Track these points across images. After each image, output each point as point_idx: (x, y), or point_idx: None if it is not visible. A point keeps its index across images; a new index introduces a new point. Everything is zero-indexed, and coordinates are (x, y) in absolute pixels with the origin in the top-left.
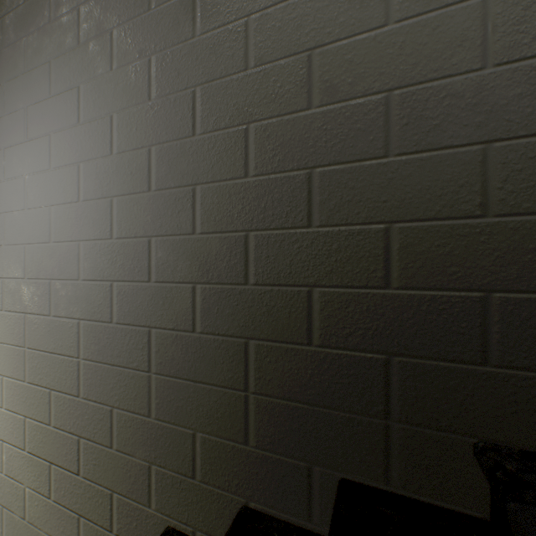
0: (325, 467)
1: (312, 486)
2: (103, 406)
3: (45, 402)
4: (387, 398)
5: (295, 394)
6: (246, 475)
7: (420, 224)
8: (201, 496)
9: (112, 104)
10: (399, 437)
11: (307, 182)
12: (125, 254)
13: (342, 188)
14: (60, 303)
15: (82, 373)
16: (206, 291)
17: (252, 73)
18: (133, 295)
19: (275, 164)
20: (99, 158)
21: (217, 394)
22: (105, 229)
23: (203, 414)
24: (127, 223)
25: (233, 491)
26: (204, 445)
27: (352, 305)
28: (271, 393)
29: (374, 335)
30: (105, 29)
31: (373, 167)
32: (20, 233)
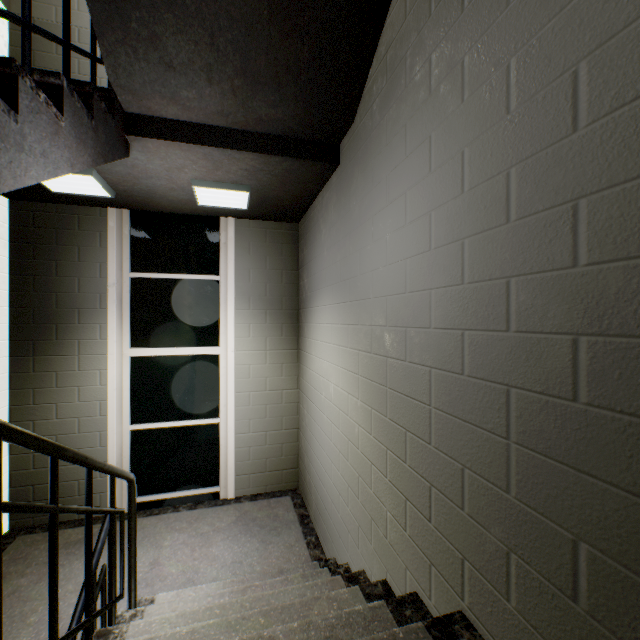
0: None
1: None
2: (453, 461)
3: (401, 440)
4: None
5: None
6: None
7: None
8: (587, 633)
9: (463, 138)
10: None
11: None
12: (477, 299)
13: None
14: (413, 350)
15: (433, 421)
16: (596, 345)
17: None
18: (486, 346)
19: None
20: (449, 201)
21: (617, 500)
22: (456, 274)
23: (591, 519)
24: (479, 264)
25: None
26: (593, 564)
27: None
28: None
29: None
30: (455, 63)
31: None
32: (383, 286)
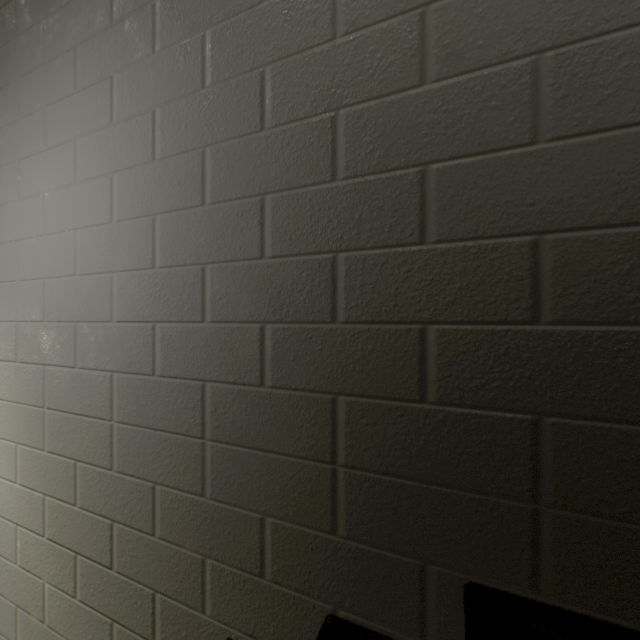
0: (444, 566)
1: (426, 591)
2: (143, 482)
3: (69, 476)
4: (535, 473)
5: (401, 467)
6: (334, 574)
7: (584, 233)
8: (272, 600)
9: (155, 96)
10: (554, 527)
11: (419, 184)
12: (171, 287)
13: (470, 189)
14: (88, 352)
15: (116, 439)
16: (279, 332)
17: (342, 43)
18: (182, 339)
19: (374, 162)
20: (137, 166)
21: (293, 468)
22: (146, 255)
23: (275, 493)
24: (174, 247)
25: (315, 594)
26: (276, 533)
27: (483, 347)
28: (368, 466)
29: (516, 388)
30: (145, 1)
31: (514, 159)
32: (38, 265)
